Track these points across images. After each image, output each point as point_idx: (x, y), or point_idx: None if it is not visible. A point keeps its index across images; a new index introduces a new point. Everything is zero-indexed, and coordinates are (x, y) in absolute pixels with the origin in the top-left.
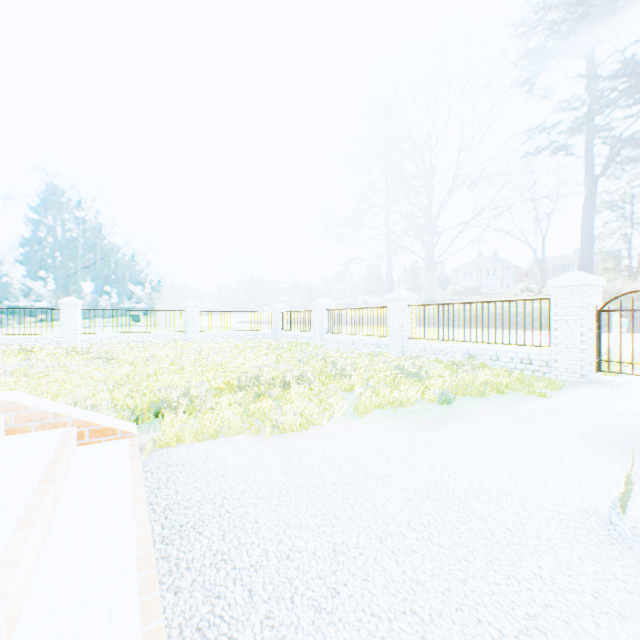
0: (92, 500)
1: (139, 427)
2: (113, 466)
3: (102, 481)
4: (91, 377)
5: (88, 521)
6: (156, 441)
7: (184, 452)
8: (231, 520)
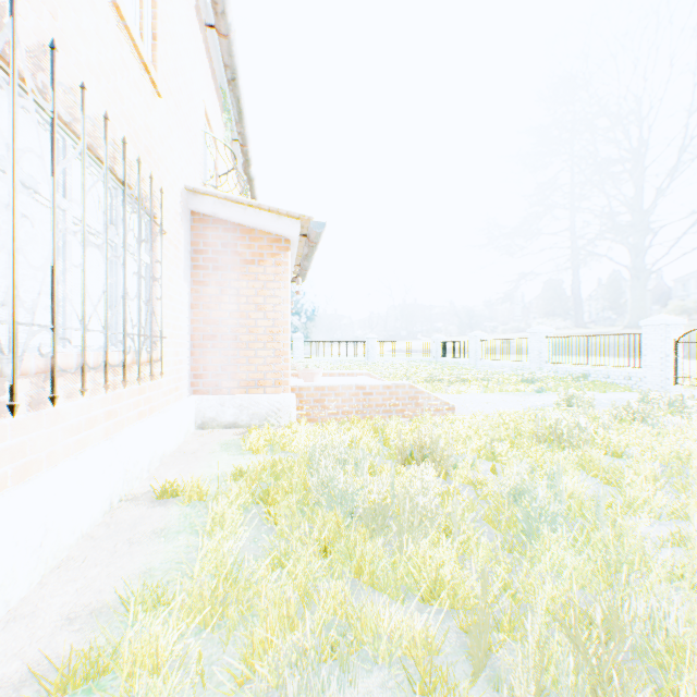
0: None
1: None
2: None
3: None
4: None
5: None
6: None
7: None
8: None
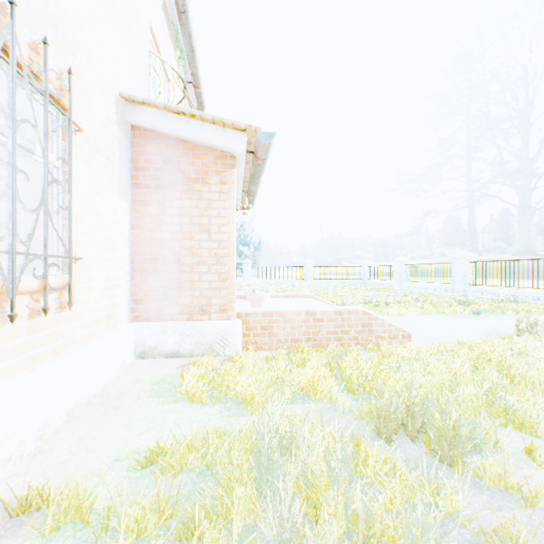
0: None
1: None
2: None
3: None
4: None
5: None
6: None
7: None
8: None
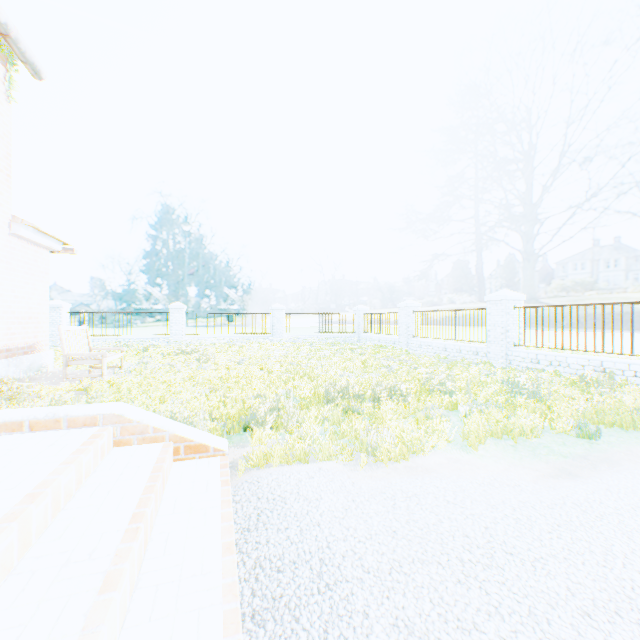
0: (181, 540)
1: (230, 439)
2: (204, 493)
3: (192, 513)
4: (191, 378)
5: (175, 572)
6: (246, 460)
7: (274, 481)
8: (333, 604)
